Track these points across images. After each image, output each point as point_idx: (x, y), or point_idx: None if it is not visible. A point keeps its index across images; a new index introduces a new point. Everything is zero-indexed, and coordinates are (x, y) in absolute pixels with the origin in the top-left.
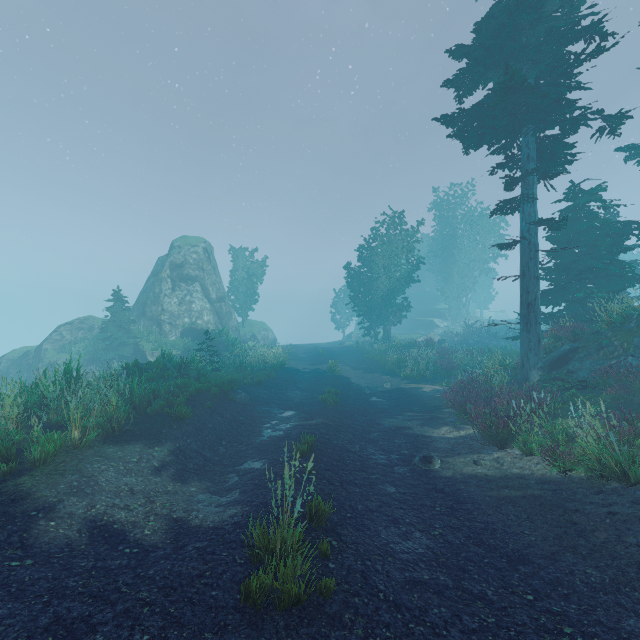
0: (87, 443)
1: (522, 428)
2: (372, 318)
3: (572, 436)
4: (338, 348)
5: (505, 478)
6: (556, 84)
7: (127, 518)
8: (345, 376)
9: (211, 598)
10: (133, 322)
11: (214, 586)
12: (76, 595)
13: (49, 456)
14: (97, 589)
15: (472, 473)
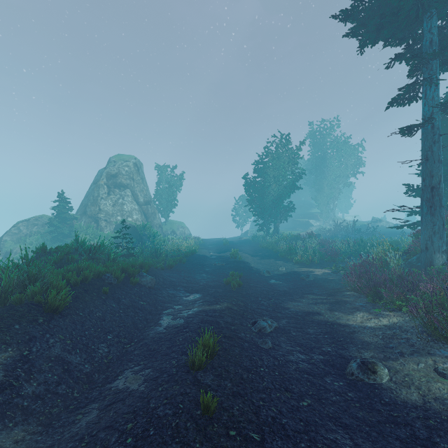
0: None
1: None
2: (265, 217)
3: None
4: (238, 241)
5: None
6: None
7: None
8: (245, 261)
9: None
10: (75, 219)
11: None
12: None
13: None
14: None
15: None
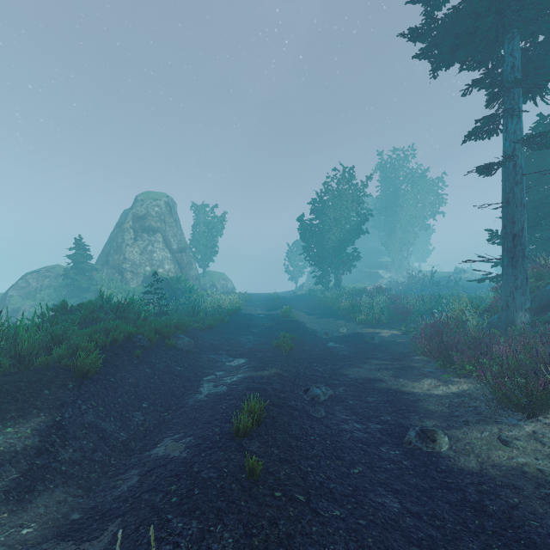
0: None
1: None
2: (324, 267)
3: None
4: (291, 296)
5: None
6: None
7: None
8: (300, 321)
9: None
10: (95, 270)
11: None
12: None
13: None
14: None
15: (512, 466)
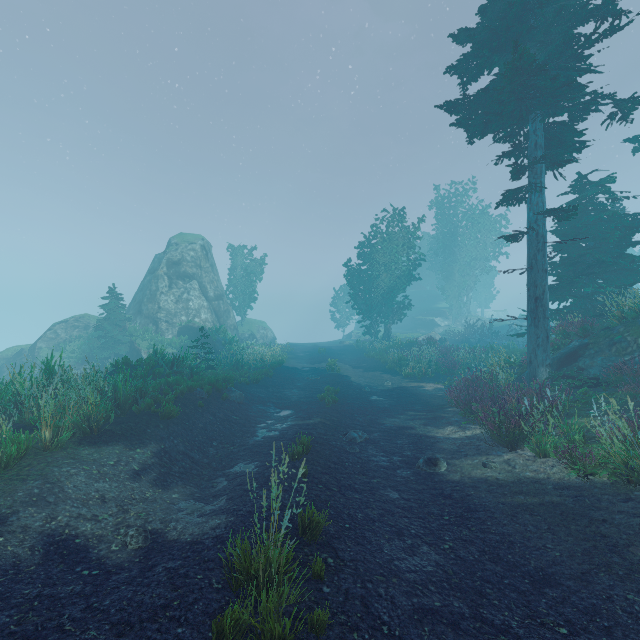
0: (59, 444)
1: (535, 428)
2: (372, 316)
3: (588, 436)
4: (338, 347)
5: (518, 483)
6: (565, 67)
7: (93, 531)
8: (345, 375)
9: (175, 638)
10: (129, 320)
11: (181, 621)
12: (4, 636)
13: (12, 459)
14: (34, 627)
15: (482, 477)
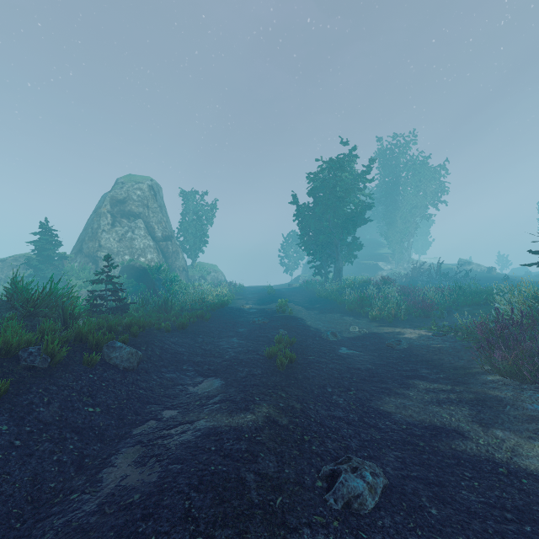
0: None
1: None
2: (323, 257)
3: None
4: (287, 289)
5: None
6: None
7: None
8: (298, 317)
9: None
10: (65, 258)
11: None
12: None
13: None
14: None
15: None
